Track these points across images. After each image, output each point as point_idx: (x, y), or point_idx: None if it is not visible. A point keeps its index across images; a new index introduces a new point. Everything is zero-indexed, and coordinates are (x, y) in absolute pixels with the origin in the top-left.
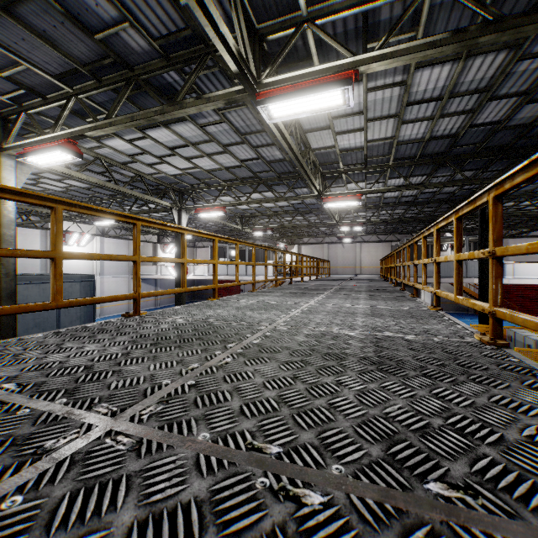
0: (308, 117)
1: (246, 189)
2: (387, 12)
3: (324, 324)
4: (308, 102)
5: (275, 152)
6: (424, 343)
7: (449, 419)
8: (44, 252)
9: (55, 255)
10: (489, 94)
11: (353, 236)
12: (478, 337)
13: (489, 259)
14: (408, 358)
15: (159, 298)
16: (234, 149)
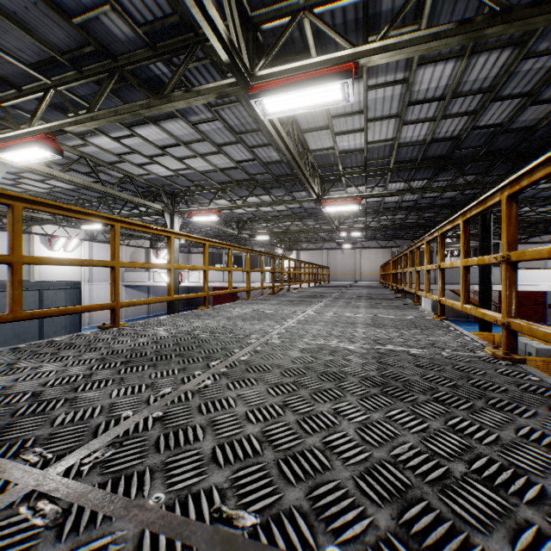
0: (306, 116)
1: (242, 192)
2: (388, 2)
3: (321, 336)
4: (306, 96)
5: (272, 153)
6: (431, 358)
7: (473, 464)
8: None
9: (13, 260)
10: (492, 95)
11: (353, 242)
12: (490, 351)
13: (502, 264)
14: (415, 378)
15: (152, 305)
16: (229, 149)
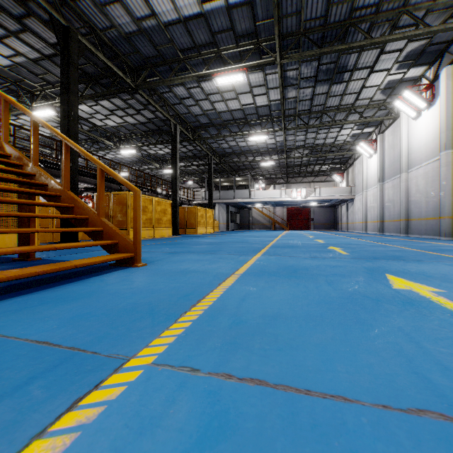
0: (80, 113)
1: (95, 146)
2: None
3: None
4: (44, 112)
5: (85, 127)
6: None
7: None
8: None
9: None
10: (133, 109)
11: (192, 180)
12: None
13: None
14: None
15: None
16: None
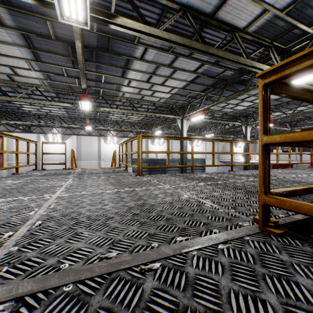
0: None
1: (291, 106)
2: None
3: (311, 178)
4: None
5: None
6: None
7: None
8: (211, 152)
9: (213, 153)
10: None
11: None
12: None
13: None
14: None
15: None
16: None
